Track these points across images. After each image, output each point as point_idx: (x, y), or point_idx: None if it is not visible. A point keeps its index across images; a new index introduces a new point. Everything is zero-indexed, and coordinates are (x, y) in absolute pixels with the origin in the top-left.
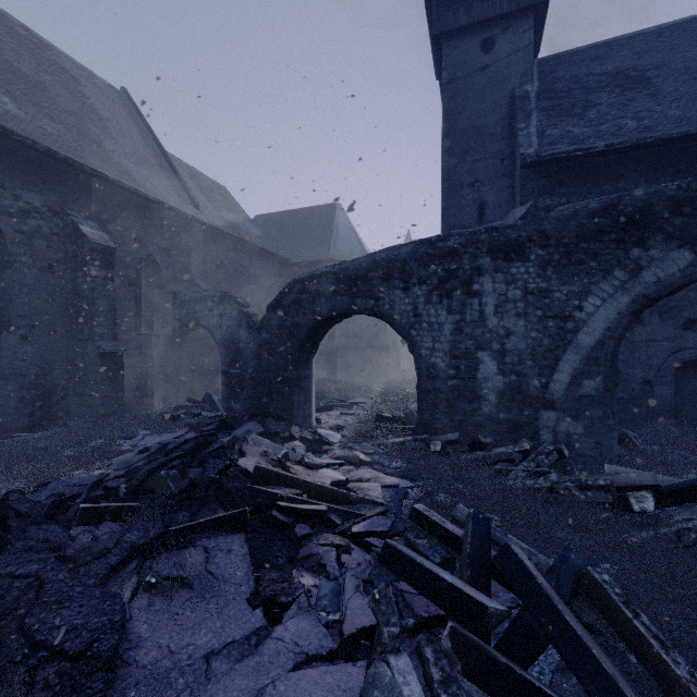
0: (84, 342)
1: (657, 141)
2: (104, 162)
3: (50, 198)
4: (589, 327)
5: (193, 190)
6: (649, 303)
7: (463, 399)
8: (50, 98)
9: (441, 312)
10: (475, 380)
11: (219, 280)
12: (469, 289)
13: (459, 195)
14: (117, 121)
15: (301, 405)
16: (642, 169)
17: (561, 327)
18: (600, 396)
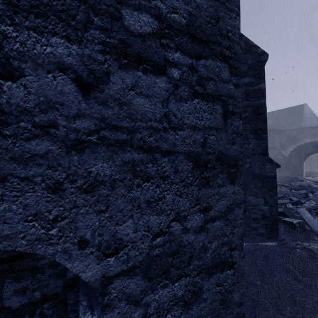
0: None
1: None
2: None
3: None
4: None
5: None
6: None
7: None
8: None
9: None
10: None
11: None
12: None
13: None
14: None
15: (301, 173)
16: None
17: None
18: None
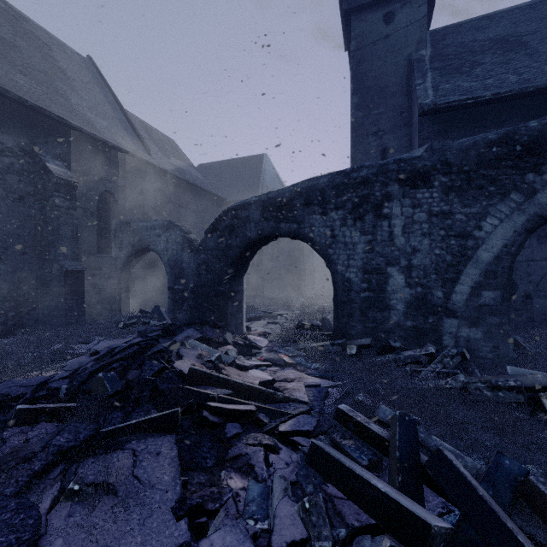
0: (50, 262)
1: (537, 89)
2: (69, 112)
3: (21, 140)
4: (488, 244)
5: (146, 140)
6: (543, 222)
7: (374, 308)
8: (24, 58)
9: (355, 233)
10: (385, 292)
11: (167, 214)
12: (380, 212)
13: (365, 142)
14: (82, 81)
15: (233, 315)
16: (522, 115)
17: (462, 244)
18: (498, 306)
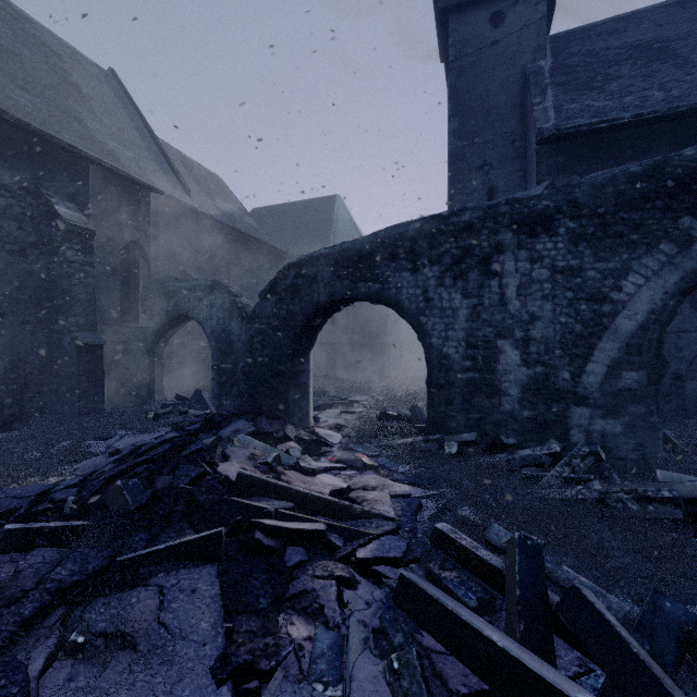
0: (59, 333)
1: (691, 109)
2: (84, 140)
3: (22, 175)
4: (630, 309)
5: (185, 177)
6: None
7: (480, 394)
8: (26, 70)
9: (455, 295)
10: (494, 372)
11: (212, 271)
12: (488, 269)
13: (466, 179)
14: (102, 100)
15: (297, 402)
16: (671, 143)
17: (596, 310)
18: (643, 390)
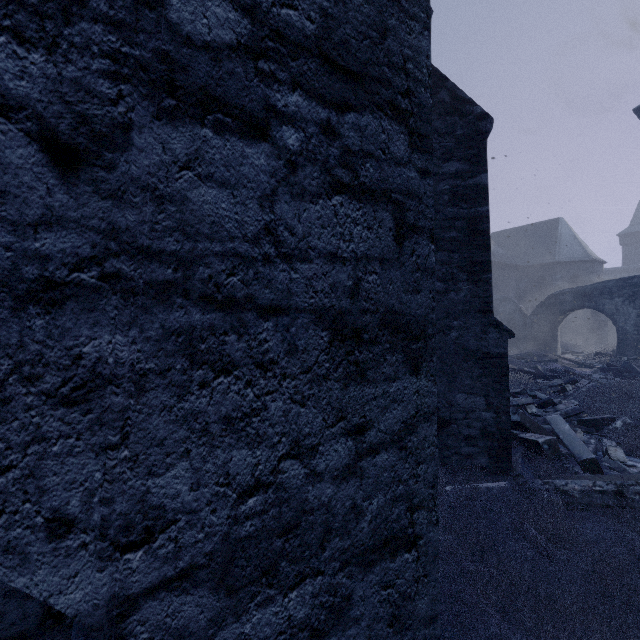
0: None
1: None
2: None
3: None
4: None
5: None
6: None
7: None
8: None
9: (629, 308)
10: None
11: None
12: None
13: None
14: None
15: (554, 346)
16: None
17: None
18: None
